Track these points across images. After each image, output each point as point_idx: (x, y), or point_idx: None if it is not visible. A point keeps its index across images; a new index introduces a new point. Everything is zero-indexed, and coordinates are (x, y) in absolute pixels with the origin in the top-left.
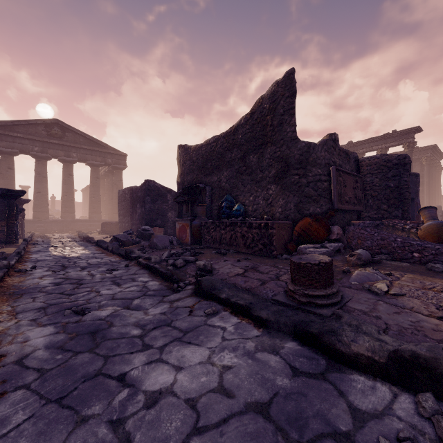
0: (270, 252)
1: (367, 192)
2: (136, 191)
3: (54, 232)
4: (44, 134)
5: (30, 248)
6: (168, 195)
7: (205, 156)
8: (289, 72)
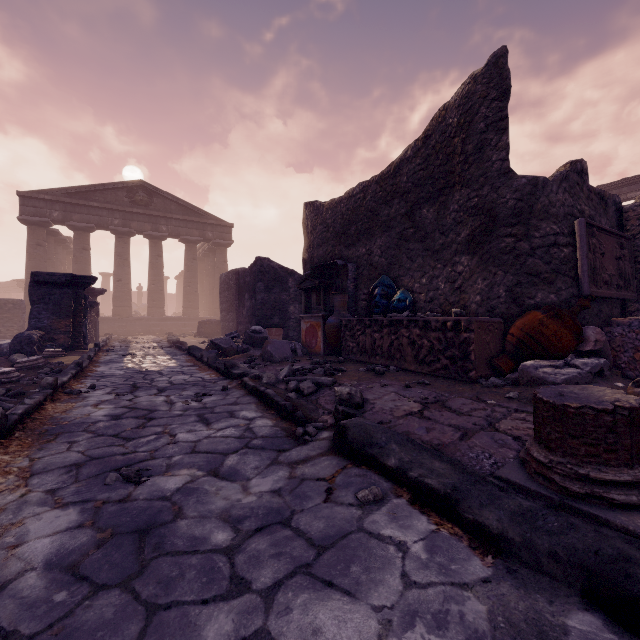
0: (463, 373)
1: (639, 265)
2: (243, 275)
3: (138, 335)
4: (126, 202)
5: (100, 356)
6: (289, 280)
7: (347, 215)
8: (497, 54)
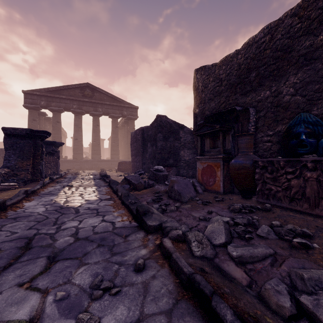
0: None
1: None
2: (146, 130)
3: (86, 169)
4: (80, 95)
5: (47, 187)
6: (180, 132)
7: (245, 64)
8: None
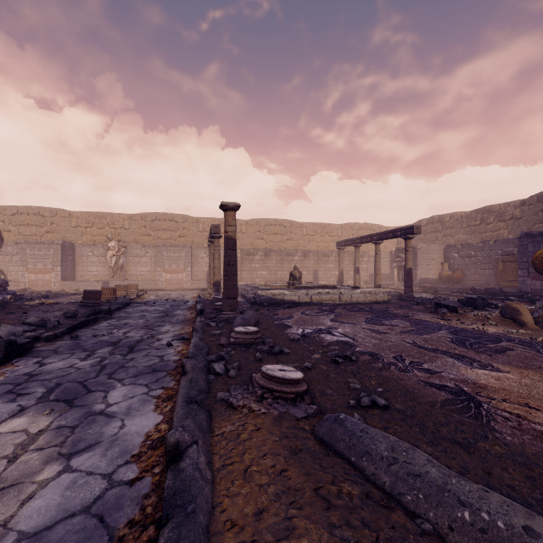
0: None
1: None
2: None
3: None
4: None
5: None
6: None
7: None
8: None
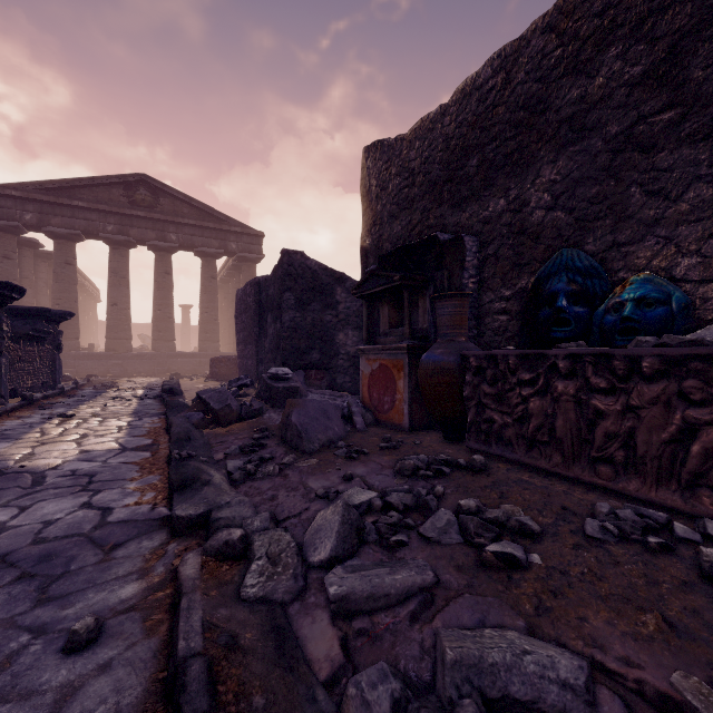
0: None
1: None
2: (265, 286)
3: (138, 376)
4: (124, 202)
5: (3, 420)
6: (337, 289)
7: (458, 138)
8: None
